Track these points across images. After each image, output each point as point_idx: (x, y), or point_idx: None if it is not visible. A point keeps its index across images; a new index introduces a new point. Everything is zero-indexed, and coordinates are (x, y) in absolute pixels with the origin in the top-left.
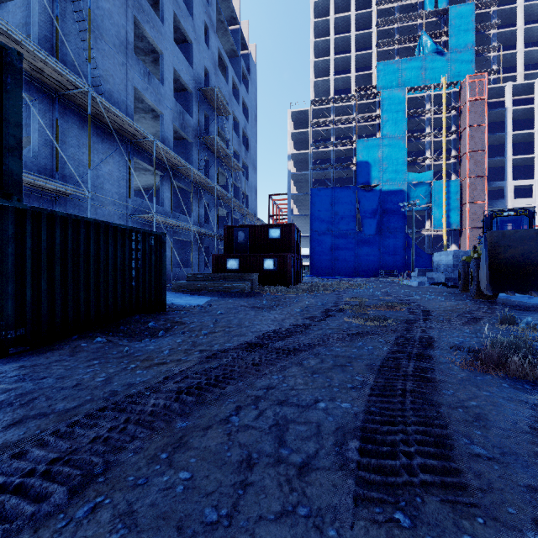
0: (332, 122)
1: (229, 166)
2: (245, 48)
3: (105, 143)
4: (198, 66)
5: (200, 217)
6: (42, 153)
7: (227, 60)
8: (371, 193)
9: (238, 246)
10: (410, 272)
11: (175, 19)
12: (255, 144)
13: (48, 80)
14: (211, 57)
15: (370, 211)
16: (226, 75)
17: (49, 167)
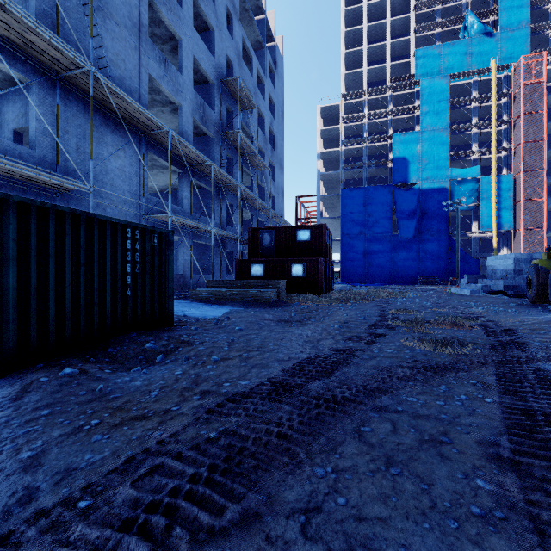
0: (365, 116)
1: (254, 165)
2: (272, 40)
3: (115, 135)
4: (221, 56)
5: (222, 219)
6: (41, 143)
7: (252, 51)
8: (408, 192)
9: (263, 250)
10: (455, 279)
11: (195, 4)
12: (281, 142)
13: (45, 58)
14: (234, 47)
15: (408, 212)
16: (251, 67)
17: (49, 160)
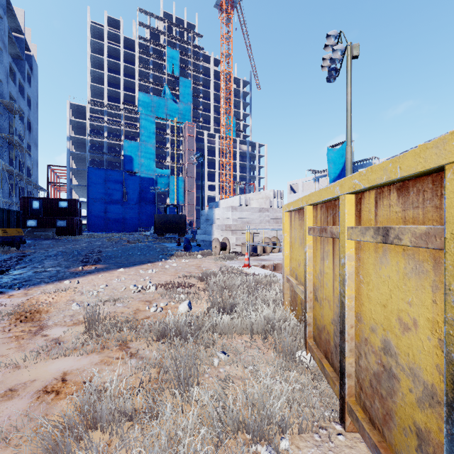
0: (106, 122)
1: (19, 150)
2: (28, 50)
3: None
4: None
5: None
6: None
7: (15, 68)
8: (133, 177)
9: (33, 211)
10: None
11: None
12: (36, 126)
13: None
14: (4, 71)
15: (133, 189)
16: (14, 78)
17: None
